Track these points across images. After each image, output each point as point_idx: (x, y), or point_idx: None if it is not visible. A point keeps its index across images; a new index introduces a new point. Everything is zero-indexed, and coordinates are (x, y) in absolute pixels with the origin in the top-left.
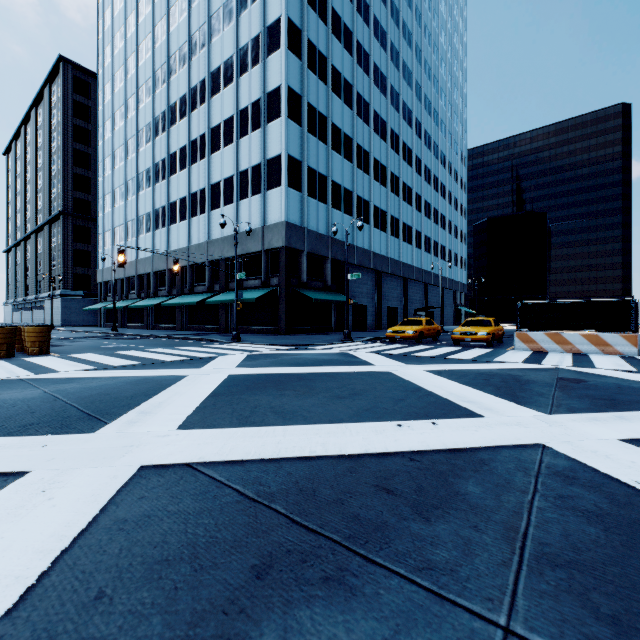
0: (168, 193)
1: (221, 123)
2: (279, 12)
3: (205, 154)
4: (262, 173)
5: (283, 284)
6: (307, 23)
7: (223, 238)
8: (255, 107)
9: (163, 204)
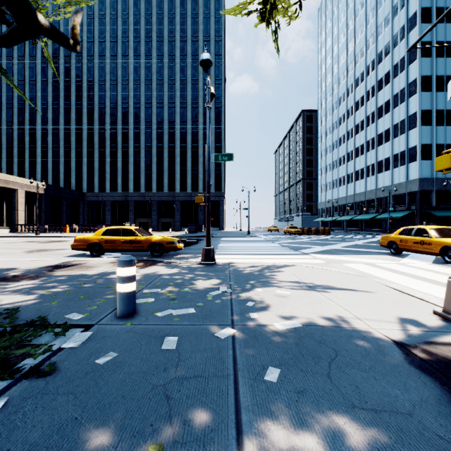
0: (354, 166)
1: (383, 132)
2: (415, 76)
3: (374, 147)
4: (405, 155)
5: (418, 209)
6: (436, 68)
7: (384, 187)
8: (402, 123)
9: (351, 172)
